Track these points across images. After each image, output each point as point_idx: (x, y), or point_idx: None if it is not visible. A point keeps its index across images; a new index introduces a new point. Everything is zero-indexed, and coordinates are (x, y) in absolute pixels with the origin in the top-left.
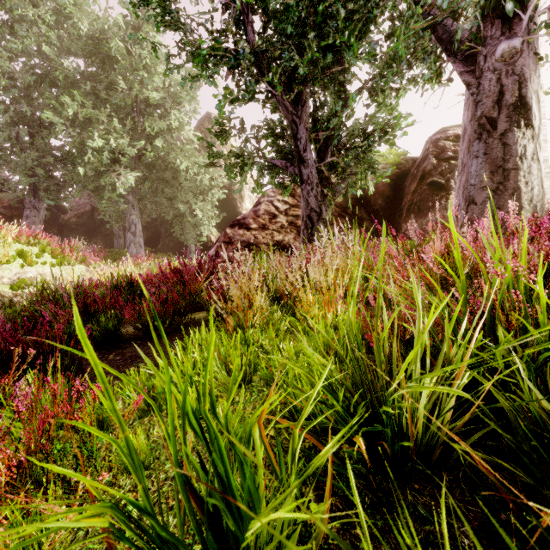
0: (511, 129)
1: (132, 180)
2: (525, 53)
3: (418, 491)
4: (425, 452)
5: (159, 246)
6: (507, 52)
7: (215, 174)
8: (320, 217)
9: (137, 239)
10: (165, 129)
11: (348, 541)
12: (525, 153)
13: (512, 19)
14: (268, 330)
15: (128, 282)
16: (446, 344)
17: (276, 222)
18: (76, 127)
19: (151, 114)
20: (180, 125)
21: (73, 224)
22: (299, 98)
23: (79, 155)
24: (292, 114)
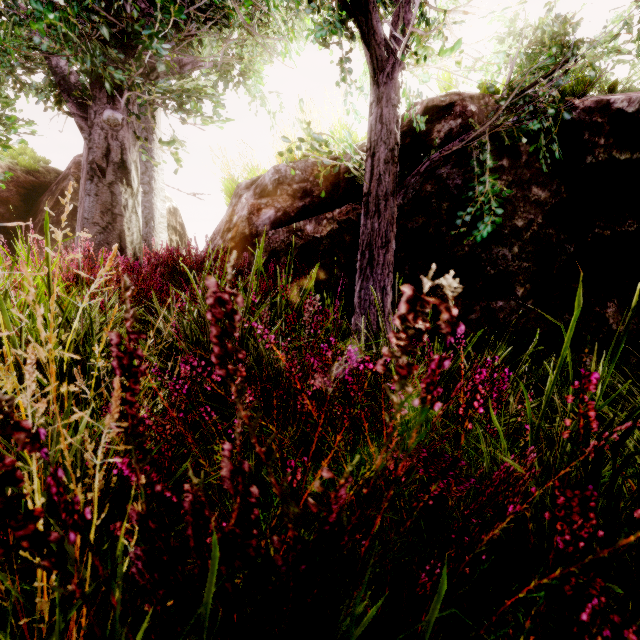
0: (117, 182)
1: None
2: (125, 129)
3: None
4: None
5: None
6: (112, 120)
7: None
8: None
9: None
10: None
11: None
12: (128, 205)
13: (115, 96)
14: None
15: None
16: None
17: None
18: None
19: None
20: None
21: None
22: None
23: None
24: None
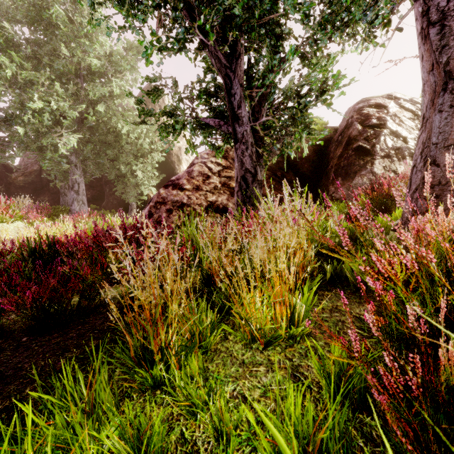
0: None
1: (75, 141)
2: None
3: None
4: None
5: (103, 203)
6: None
7: (155, 139)
8: (255, 179)
9: (81, 197)
10: (106, 94)
11: None
12: None
13: None
14: (192, 349)
15: (50, 245)
16: None
17: (209, 183)
18: (16, 88)
19: (93, 80)
20: (122, 93)
21: (20, 182)
22: (233, 50)
23: (20, 115)
24: (226, 67)
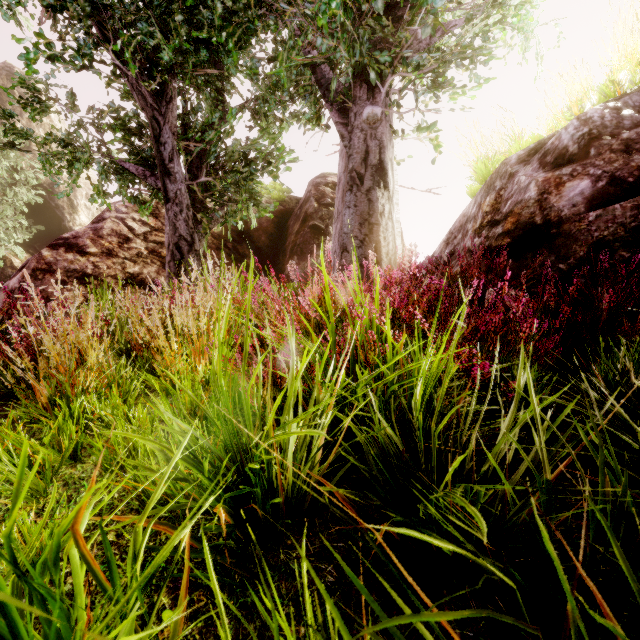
0: (374, 187)
1: None
2: (384, 123)
3: (291, 546)
4: (298, 503)
5: None
6: (371, 117)
7: (21, 162)
8: (192, 248)
9: None
10: None
11: (212, 638)
12: (384, 211)
13: (375, 88)
14: (111, 395)
15: None
16: (317, 387)
17: (130, 247)
18: None
19: None
20: None
21: None
22: (163, 90)
23: None
24: (153, 109)
